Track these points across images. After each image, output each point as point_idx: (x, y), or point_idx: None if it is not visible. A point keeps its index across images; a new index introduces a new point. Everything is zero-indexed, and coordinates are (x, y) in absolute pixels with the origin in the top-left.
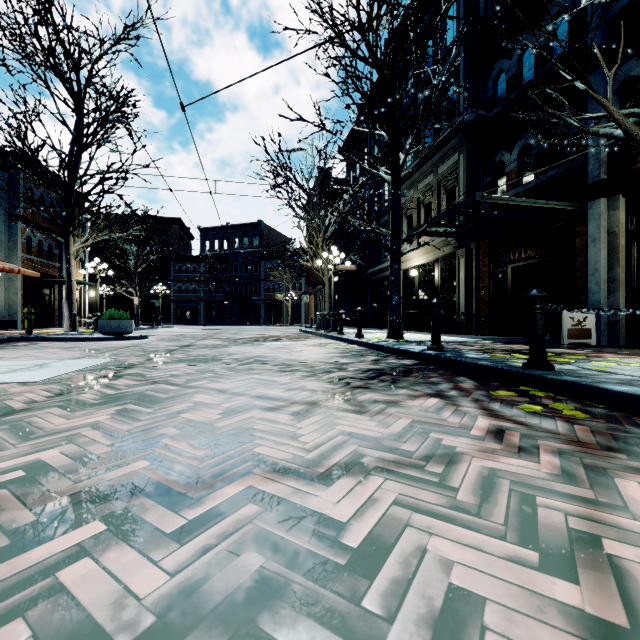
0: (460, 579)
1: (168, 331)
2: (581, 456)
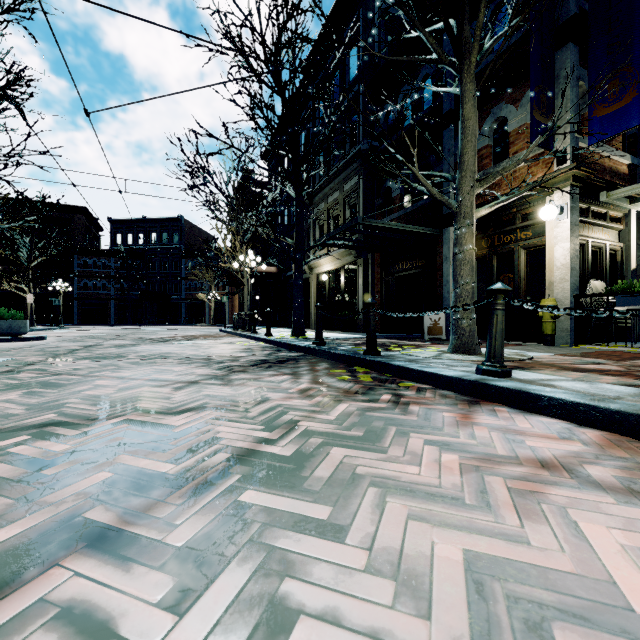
0: (220, 435)
1: (71, 332)
2: (339, 397)
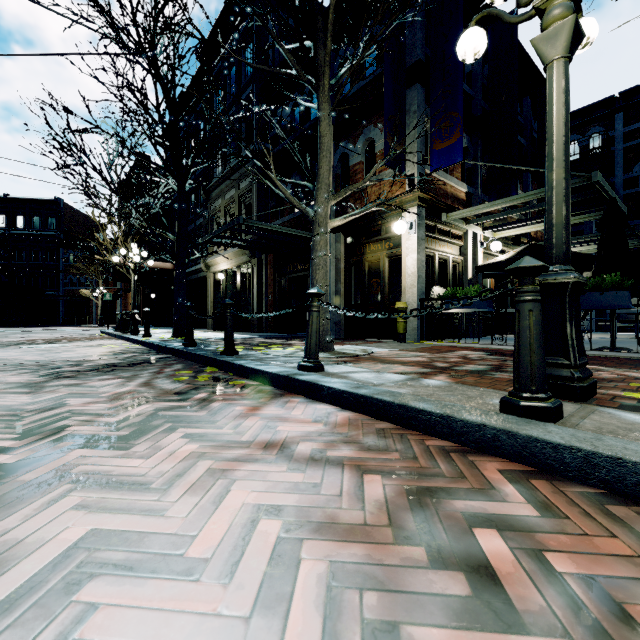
0: None
1: None
2: (151, 398)
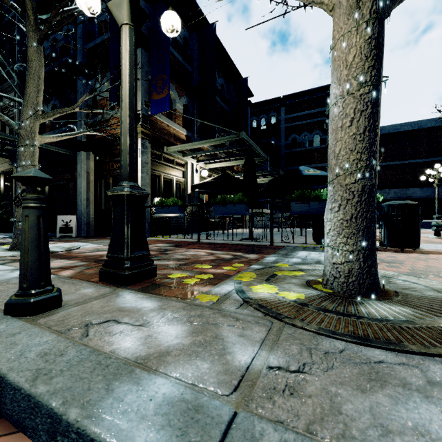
0: None
1: None
2: None
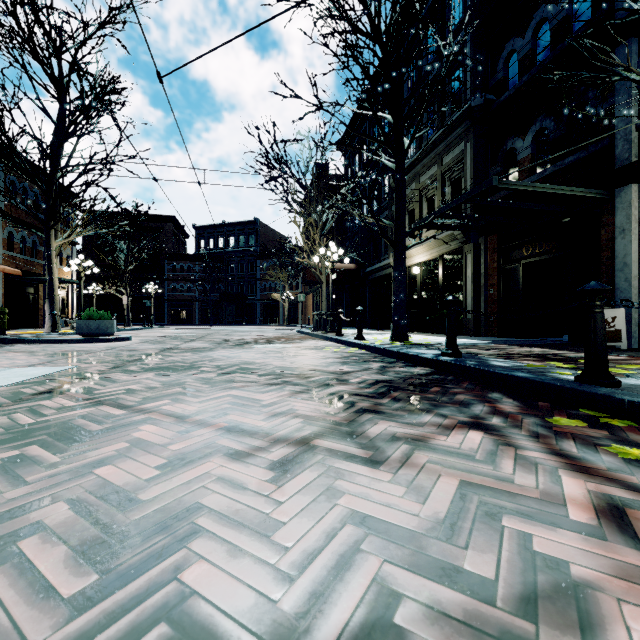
0: None
1: (158, 332)
2: None
